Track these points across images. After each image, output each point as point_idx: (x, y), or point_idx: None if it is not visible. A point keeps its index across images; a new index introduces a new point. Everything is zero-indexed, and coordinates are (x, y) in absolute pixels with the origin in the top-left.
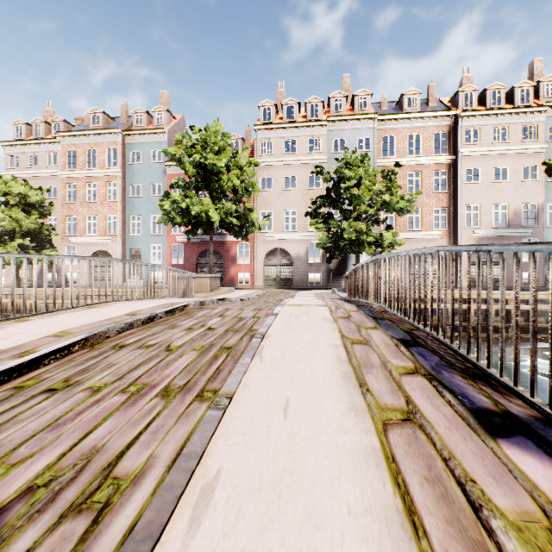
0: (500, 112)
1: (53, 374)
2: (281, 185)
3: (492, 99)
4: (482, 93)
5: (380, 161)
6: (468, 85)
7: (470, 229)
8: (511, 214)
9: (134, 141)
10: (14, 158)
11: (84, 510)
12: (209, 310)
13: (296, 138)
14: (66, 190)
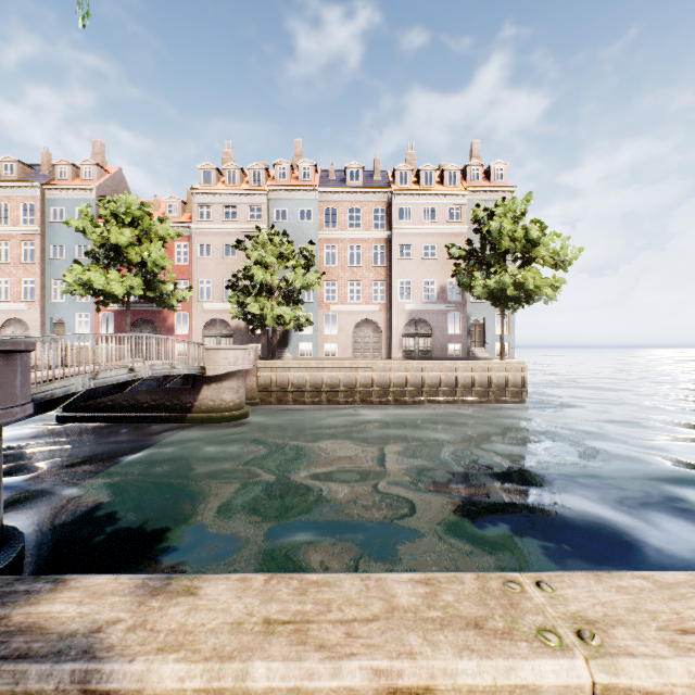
0: (428, 193)
1: None
2: (221, 253)
3: (425, 179)
4: (418, 172)
5: (322, 233)
6: (404, 164)
7: (403, 303)
8: (438, 289)
9: (57, 196)
10: None
11: None
12: None
13: (236, 205)
14: None
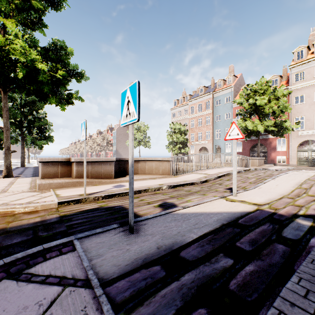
0: None
1: (224, 179)
2: (312, 98)
3: None
4: None
5: None
6: None
7: None
8: None
9: (217, 95)
10: (173, 114)
11: (242, 188)
12: (258, 171)
13: None
14: (190, 123)
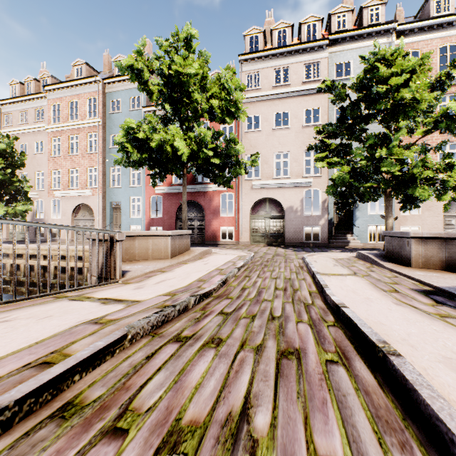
0: None
1: None
2: (271, 124)
3: None
4: None
5: None
6: None
7: None
8: None
9: (114, 89)
10: (8, 116)
11: None
12: None
13: (288, 66)
14: (52, 144)
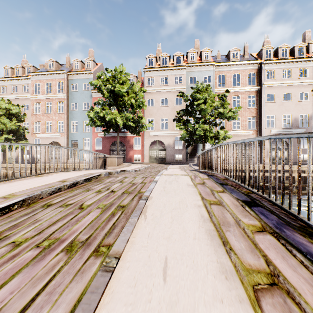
0: (286, 61)
1: None
2: (159, 104)
3: (281, 53)
4: (276, 50)
5: (217, 90)
6: (268, 45)
7: (269, 129)
8: (292, 120)
9: (74, 78)
10: (3, 88)
11: None
12: (113, 178)
13: (167, 76)
14: (34, 106)
